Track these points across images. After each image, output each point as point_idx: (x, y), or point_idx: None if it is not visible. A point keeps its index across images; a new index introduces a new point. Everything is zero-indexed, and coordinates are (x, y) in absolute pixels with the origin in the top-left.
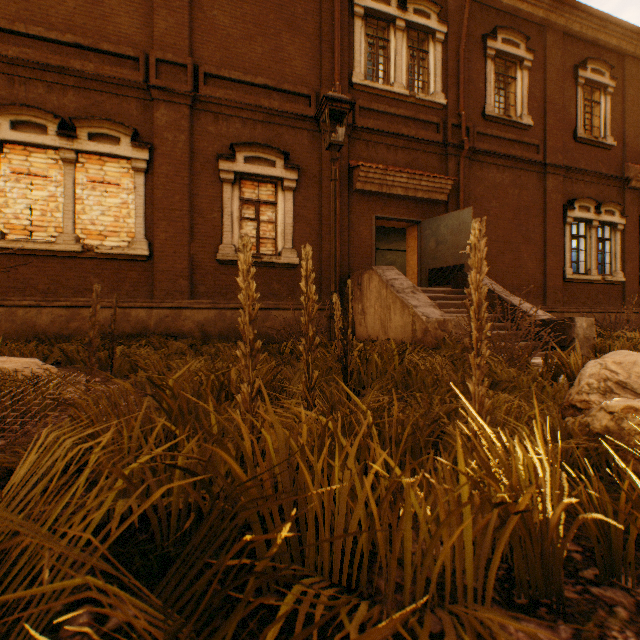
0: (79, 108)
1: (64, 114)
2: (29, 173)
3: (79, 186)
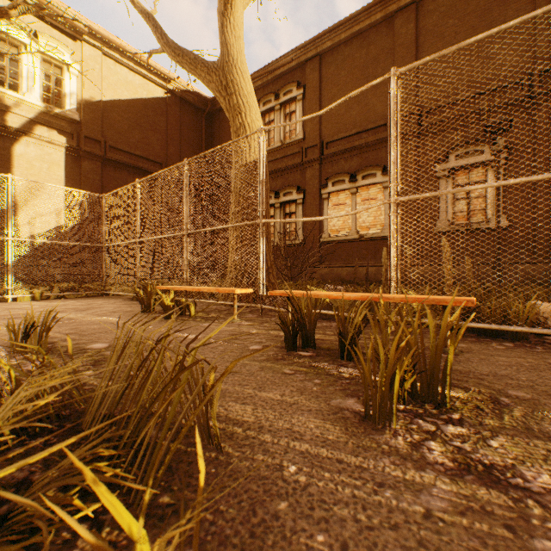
0: (357, 165)
1: (351, 170)
2: (338, 204)
3: (357, 205)
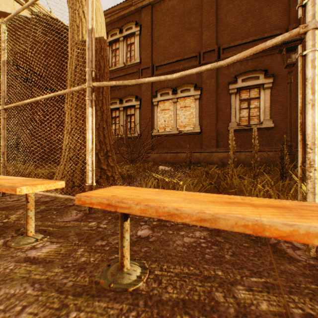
0: (177, 83)
1: (173, 86)
2: (164, 109)
3: (177, 110)
